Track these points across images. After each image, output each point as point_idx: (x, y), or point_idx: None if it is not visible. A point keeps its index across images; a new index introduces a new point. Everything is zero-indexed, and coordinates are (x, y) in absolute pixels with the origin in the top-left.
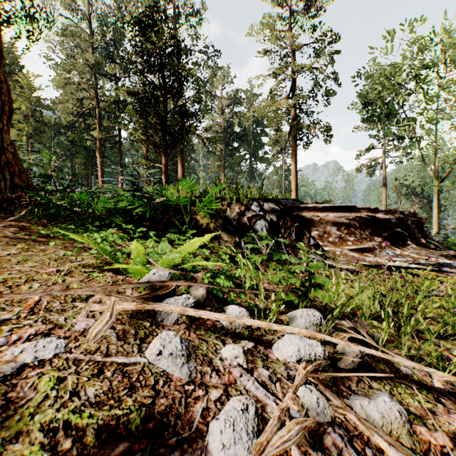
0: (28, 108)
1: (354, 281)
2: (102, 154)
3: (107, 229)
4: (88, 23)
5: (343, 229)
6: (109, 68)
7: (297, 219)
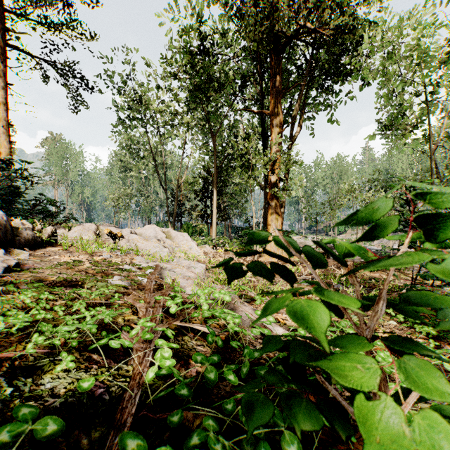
0: None
1: None
2: None
3: None
4: None
5: None
6: None
7: None
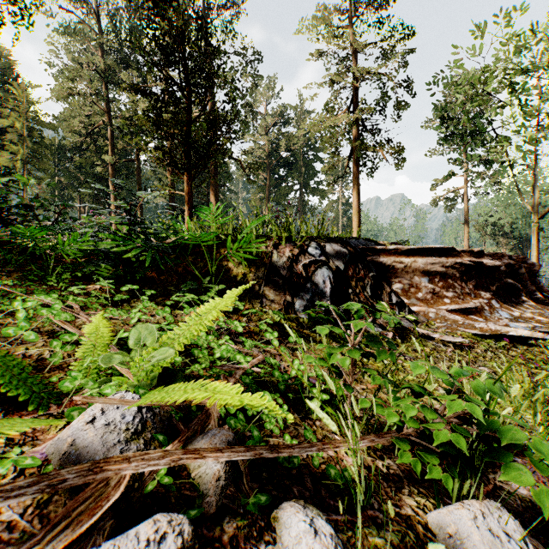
0: (25, 126)
1: (548, 408)
2: (118, 184)
3: (86, 284)
4: (99, 19)
5: (438, 280)
6: (124, 75)
7: (372, 266)
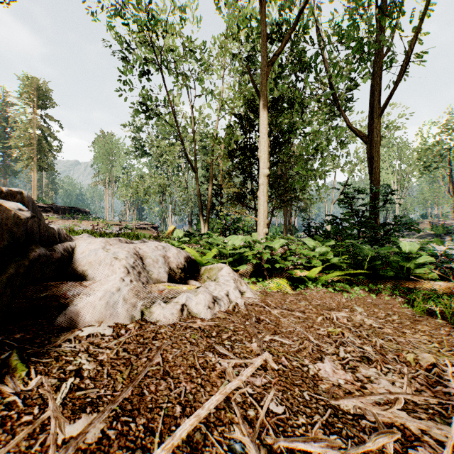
0: None
1: None
2: None
3: None
4: None
5: None
6: None
7: None
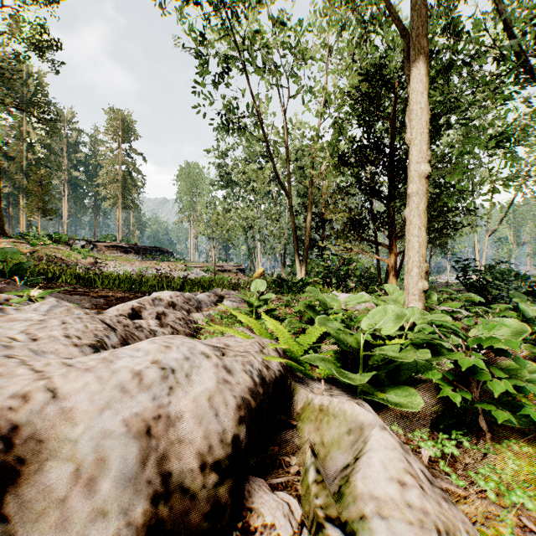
0: None
1: None
2: None
3: None
4: None
5: (107, 248)
6: None
7: (92, 244)
